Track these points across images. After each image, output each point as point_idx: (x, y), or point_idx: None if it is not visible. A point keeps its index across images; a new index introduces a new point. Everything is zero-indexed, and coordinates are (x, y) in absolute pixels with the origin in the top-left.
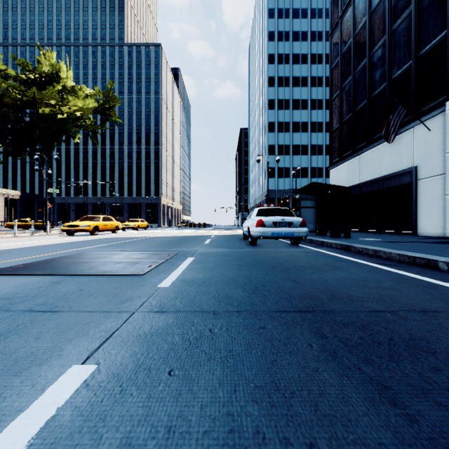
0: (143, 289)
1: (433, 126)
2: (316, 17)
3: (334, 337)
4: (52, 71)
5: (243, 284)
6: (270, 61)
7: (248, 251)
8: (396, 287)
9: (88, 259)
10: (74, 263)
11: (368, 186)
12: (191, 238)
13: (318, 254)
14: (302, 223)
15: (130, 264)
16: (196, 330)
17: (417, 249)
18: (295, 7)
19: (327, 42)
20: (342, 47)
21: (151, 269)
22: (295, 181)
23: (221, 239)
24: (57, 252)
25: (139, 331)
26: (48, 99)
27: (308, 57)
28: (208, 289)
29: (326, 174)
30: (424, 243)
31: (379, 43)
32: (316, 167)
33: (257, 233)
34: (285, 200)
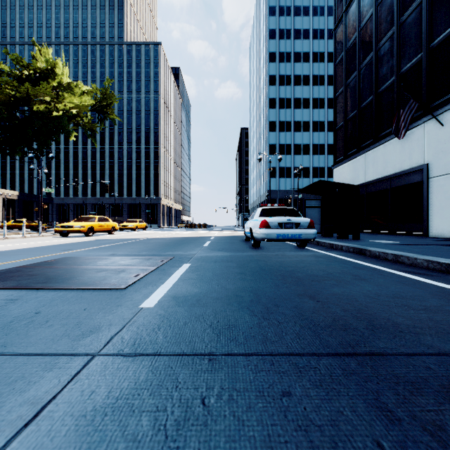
0: (119, 311)
1: (446, 121)
2: (318, 14)
3: (411, 421)
4: (47, 67)
5: (249, 303)
6: (271, 59)
7: (251, 255)
8: (448, 308)
9: (68, 266)
10: (48, 271)
11: (375, 186)
12: (190, 240)
13: (331, 259)
14: (310, 224)
15: (114, 273)
16: (180, 399)
17: (443, 253)
18: (297, 4)
19: (329, 40)
20: (346, 42)
21: (137, 279)
22: (296, 181)
23: (221, 241)
24: (38, 257)
25: (87, 403)
26: (43, 95)
27: (310, 56)
28: (203, 311)
29: (328, 174)
30: (443, 245)
31: (387, 35)
32: (318, 167)
33: (261, 235)
34: (287, 200)
